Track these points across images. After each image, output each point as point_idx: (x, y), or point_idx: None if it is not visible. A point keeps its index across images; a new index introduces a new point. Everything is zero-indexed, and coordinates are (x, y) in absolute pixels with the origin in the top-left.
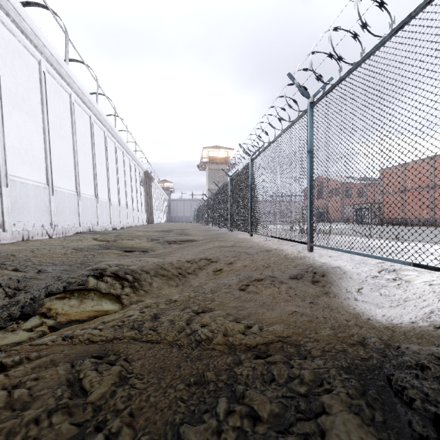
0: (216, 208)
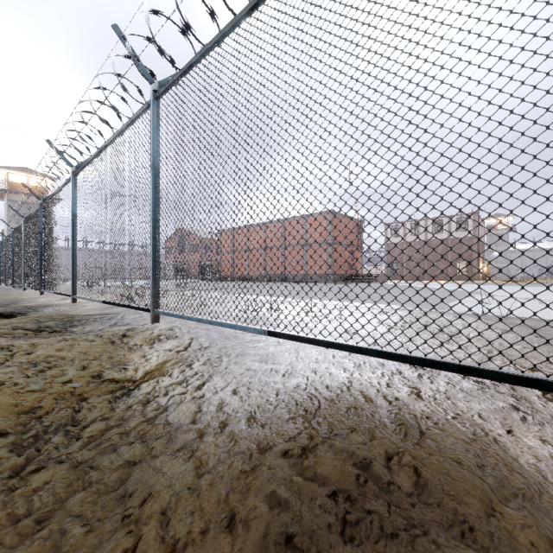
0: (4, 261)
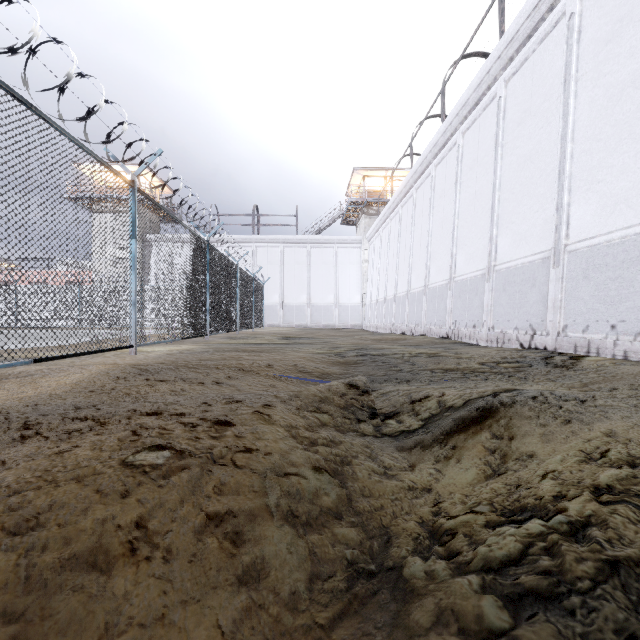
0: None
